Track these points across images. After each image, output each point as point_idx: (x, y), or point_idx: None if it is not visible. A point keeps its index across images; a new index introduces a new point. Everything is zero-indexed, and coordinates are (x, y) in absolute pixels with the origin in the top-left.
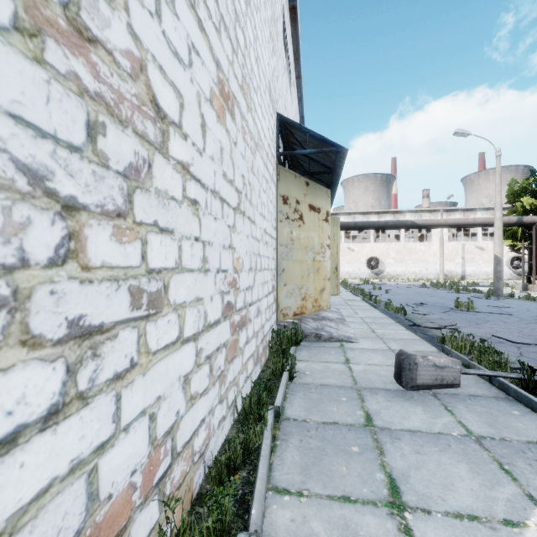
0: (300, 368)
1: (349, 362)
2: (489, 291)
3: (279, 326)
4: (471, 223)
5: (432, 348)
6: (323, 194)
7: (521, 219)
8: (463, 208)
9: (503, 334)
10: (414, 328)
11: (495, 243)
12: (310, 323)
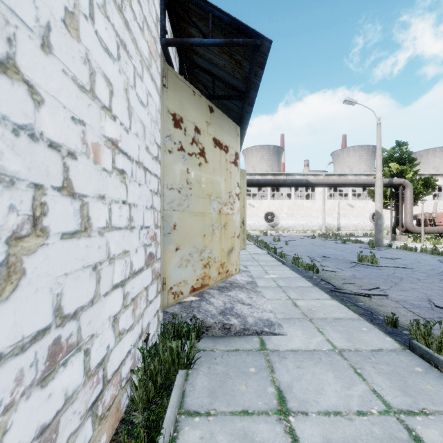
0: None
1: (287, 410)
2: (370, 242)
3: (167, 315)
4: (354, 183)
5: (389, 340)
6: (231, 129)
7: (391, 180)
8: (339, 173)
9: (441, 301)
10: (339, 295)
11: (376, 200)
12: (215, 299)
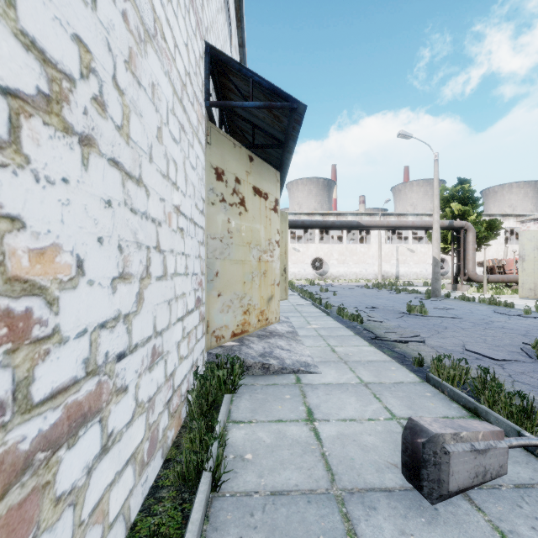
0: (237, 445)
1: (313, 419)
2: (427, 292)
3: (210, 356)
4: (410, 225)
5: (412, 376)
6: (271, 176)
7: (452, 223)
8: (397, 213)
9: (473, 346)
10: (378, 342)
11: (434, 245)
12: (255, 345)
